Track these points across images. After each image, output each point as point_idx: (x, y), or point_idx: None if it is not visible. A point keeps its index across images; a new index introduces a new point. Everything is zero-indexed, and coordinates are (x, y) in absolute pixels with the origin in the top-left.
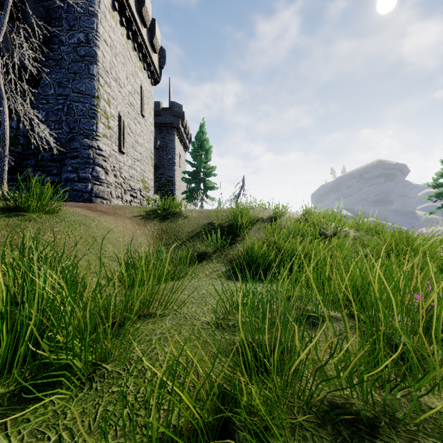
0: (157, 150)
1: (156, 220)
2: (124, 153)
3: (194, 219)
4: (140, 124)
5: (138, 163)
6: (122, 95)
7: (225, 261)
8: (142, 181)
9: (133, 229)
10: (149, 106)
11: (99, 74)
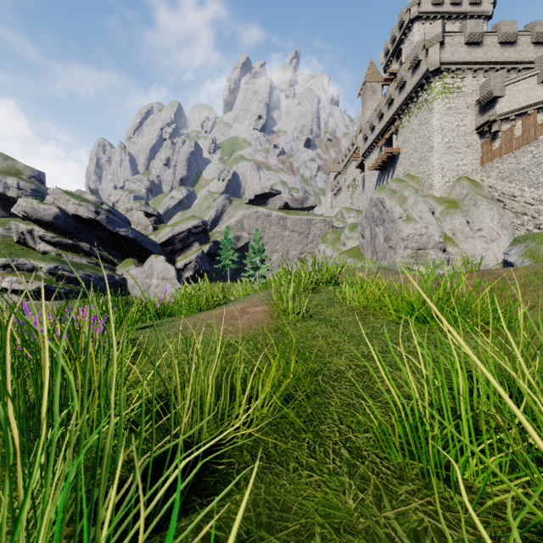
0: None
1: None
2: None
3: None
4: None
5: None
6: None
7: None
8: None
9: None
10: None
11: None
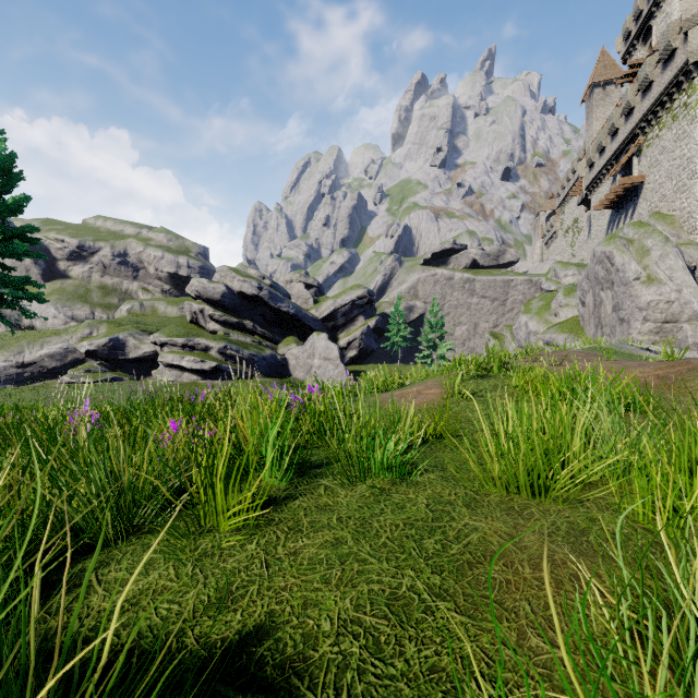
0: None
1: None
2: None
3: None
4: None
5: None
6: None
7: None
8: None
9: None
10: None
11: None
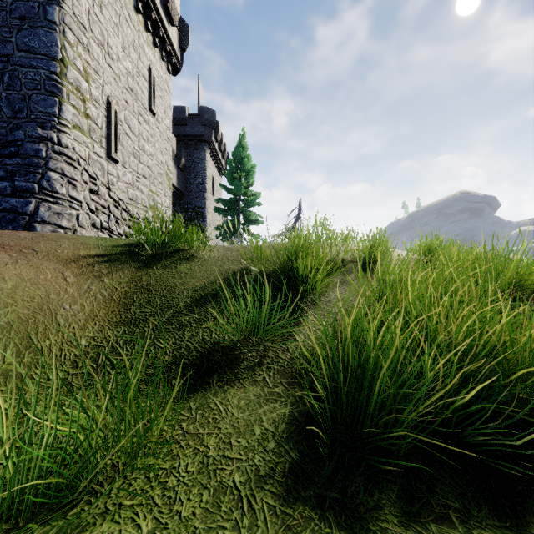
0: (182, 171)
1: (132, 263)
2: (117, 161)
3: (214, 261)
4: (148, 125)
5: (144, 180)
6: (113, 71)
7: (273, 375)
8: (153, 208)
9: (59, 284)
10: (164, 102)
11: (65, 23)
